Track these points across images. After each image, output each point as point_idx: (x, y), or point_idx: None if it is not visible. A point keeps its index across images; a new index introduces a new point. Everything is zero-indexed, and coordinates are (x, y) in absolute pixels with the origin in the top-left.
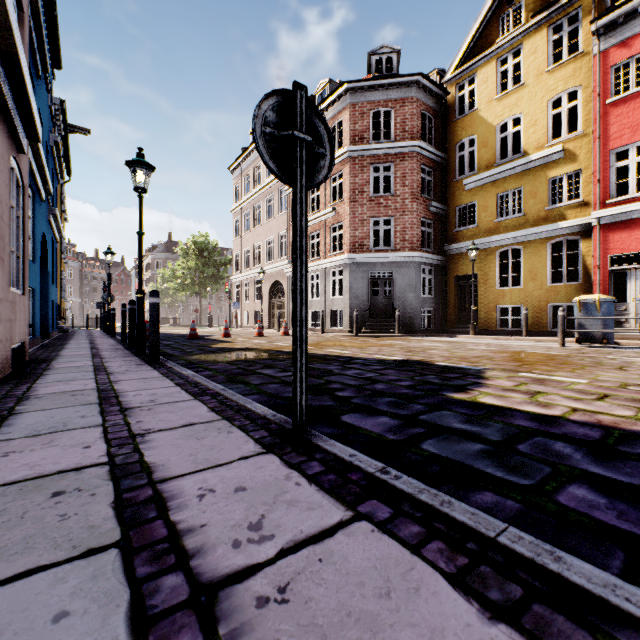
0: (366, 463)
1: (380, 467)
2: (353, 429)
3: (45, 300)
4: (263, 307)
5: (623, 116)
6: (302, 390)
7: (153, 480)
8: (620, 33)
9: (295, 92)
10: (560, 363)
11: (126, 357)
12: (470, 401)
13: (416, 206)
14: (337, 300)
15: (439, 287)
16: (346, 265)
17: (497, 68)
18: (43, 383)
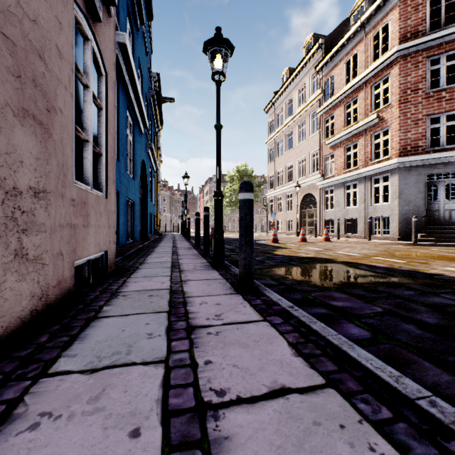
0: None
1: None
2: None
3: (145, 212)
4: (294, 216)
5: None
6: None
7: None
8: None
9: None
10: None
11: (205, 271)
12: None
13: None
14: (381, 207)
15: None
16: (394, 170)
17: None
18: (57, 377)
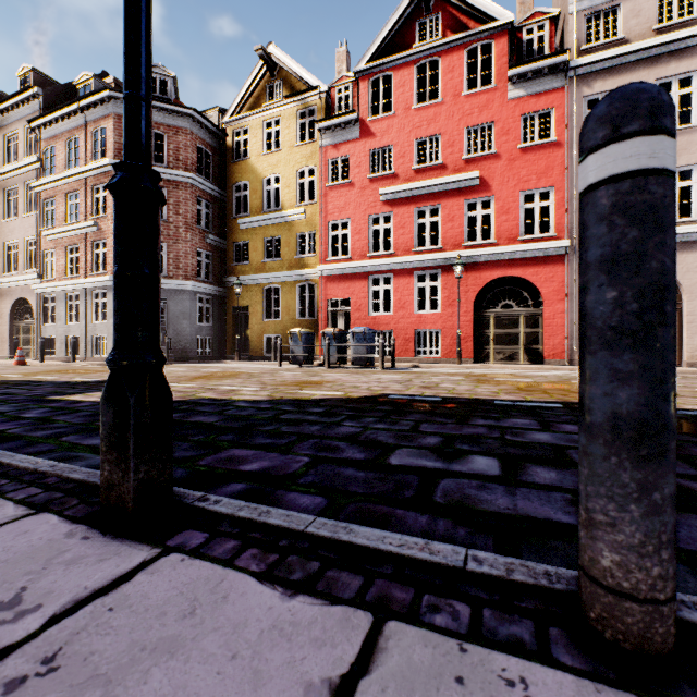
0: None
1: None
2: None
3: None
4: (1, 331)
5: (335, 199)
6: None
7: None
8: (333, 137)
9: None
10: (224, 377)
11: None
12: (55, 399)
13: (191, 236)
14: (100, 325)
15: (219, 316)
16: (110, 287)
17: (265, 128)
18: None
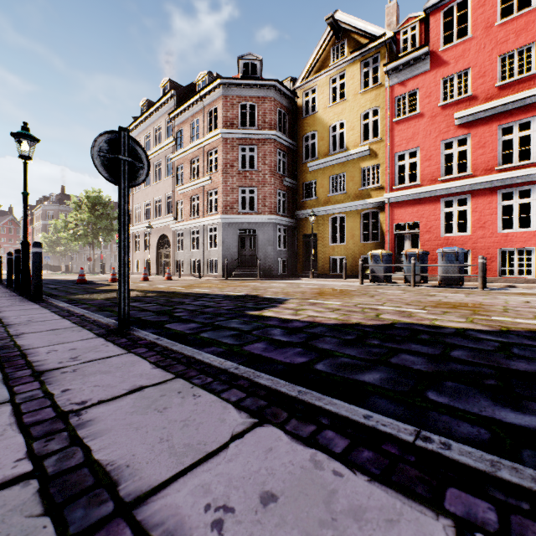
0: (151, 337)
1: (157, 337)
2: (168, 330)
3: None
4: (152, 256)
5: (402, 131)
6: (125, 304)
7: (21, 349)
8: (400, 76)
9: (120, 133)
10: (343, 294)
11: (11, 297)
12: (257, 315)
13: (274, 180)
14: (213, 251)
15: (291, 242)
16: (220, 223)
17: (330, 84)
18: None
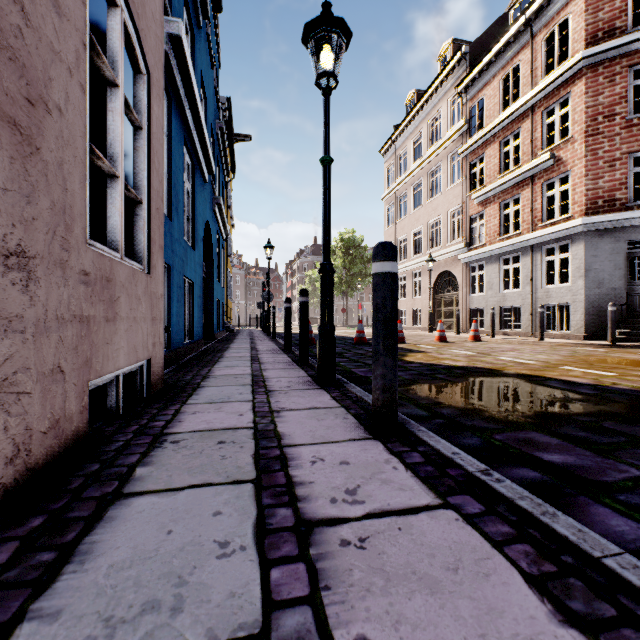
0: None
1: None
2: None
3: (211, 298)
4: (425, 304)
5: None
6: None
7: None
8: None
9: None
10: None
11: (307, 392)
12: None
13: None
14: (557, 290)
15: None
16: (577, 235)
17: None
18: None
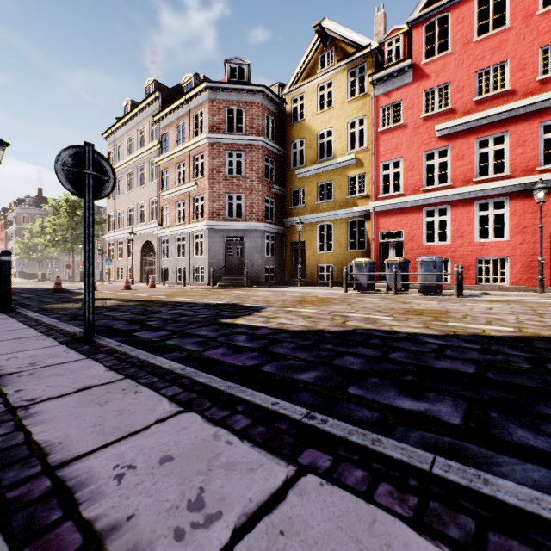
0: (113, 344)
1: (119, 344)
2: (136, 338)
3: None
4: (136, 264)
5: (386, 141)
6: (90, 313)
7: None
8: (385, 87)
9: (85, 147)
10: (322, 302)
11: None
12: (229, 322)
13: (261, 187)
14: (199, 259)
15: (280, 250)
16: (206, 230)
17: (318, 92)
18: None
